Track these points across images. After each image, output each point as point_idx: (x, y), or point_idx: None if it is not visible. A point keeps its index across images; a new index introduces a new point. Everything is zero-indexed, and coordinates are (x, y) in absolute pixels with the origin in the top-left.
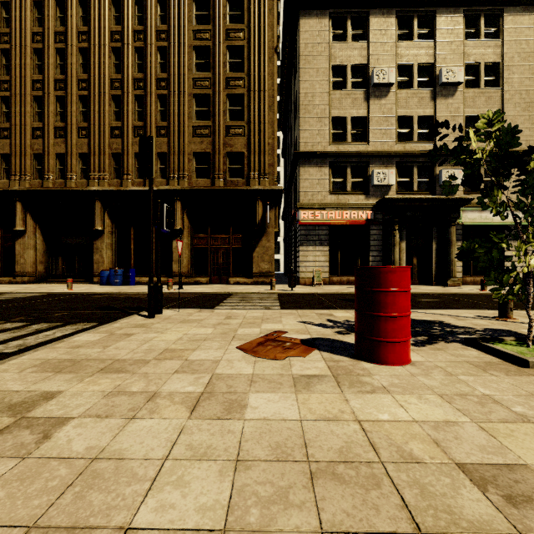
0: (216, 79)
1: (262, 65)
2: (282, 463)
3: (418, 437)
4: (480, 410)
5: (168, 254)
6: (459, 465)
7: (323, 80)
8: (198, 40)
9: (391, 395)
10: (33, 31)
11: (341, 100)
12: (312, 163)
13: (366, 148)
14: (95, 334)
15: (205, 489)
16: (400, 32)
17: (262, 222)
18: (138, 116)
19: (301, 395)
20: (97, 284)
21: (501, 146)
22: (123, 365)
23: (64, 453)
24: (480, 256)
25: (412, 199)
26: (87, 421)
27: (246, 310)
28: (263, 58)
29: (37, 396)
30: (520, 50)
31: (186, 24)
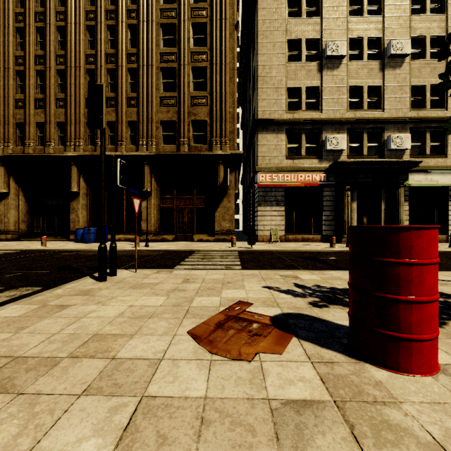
0: (181, 54)
1: (223, 40)
2: None
3: None
4: None
5: (138, 213)
6: None
7: (279, 53)
8: (164, 18)
9: None
10: (16, 11)
11: (296, 72)
12: (269, 129)
13: (319, 116)
14: (24, 305)
15: None
16: (351, 9)
17: (223, 184)
18: (110, 88)
19: None
20: (73, 241)
21: None
22: (16, 372)
23: None
24: None
25: (363, 162)
26: None
27: (206, 271)
28: (224, 34)
29: None
30: None
31: (154, 3)
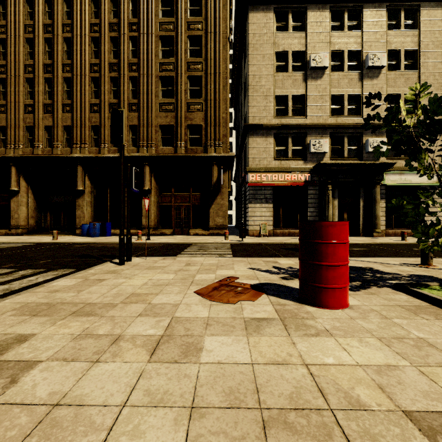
0: (178, 64)
1: (217, 52)
2: (235, 410)
3: (363, 382)
4: (417, 353)
5: (139, 210)
6: (406, 412)
7: (268, 64)
8: (163, 31)
9: (334, 339)
10: (26, 23)
11: (283, 81)
12: (259, 133)
13: (304, 121)
14: (72, 279)
15: (160, 440)
16: (333, 24)
17: (217, 183)
18: (113, 94)
19: (252, 338)
20: (79, 236)
21: (428, 114)
22: (93, 309)
23: (27, 399)
24: (408, 212)
25: (343, 164)
26: (53, 365)
27: (203, 258)
28: (218, 46)
29: (11, 339)
30: (434, 39)
31: (153, 17)
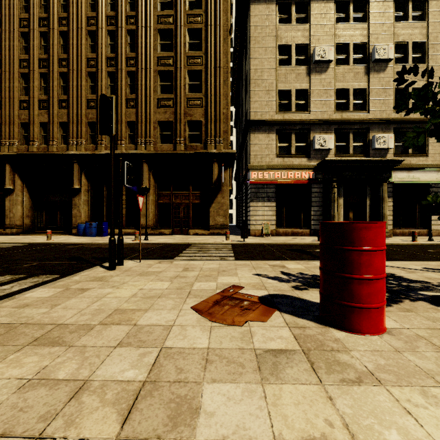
0: (178, 58)
1: (217, 45)
2: None
3: None
4: None
5: (137, 209)
6: None
7: (270, 58)
8: (162, 24)
9: (386, 389)
10: (21, 17)
11: (286, 75)
12: (261, 130)
13: (308, 117)
14: (50, 289)
15: None
16: (338, 16)
17: (217, 181)
18: (110, 90)
19: (269, 387)
20: (75, 235)
21: None
22: (62, 334)
23: None
24: None
25: (349, 161)
26: None
27: (203, 261)
28: (218, 39)
29: None
30: None
31: (152, 10)
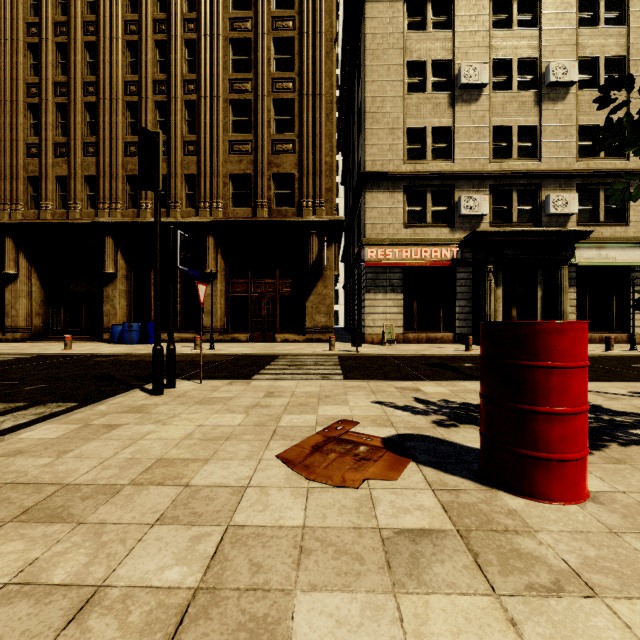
0: (259, 81)
1: (317, 62)
2: None
3: None
4: None
5: (198, 303)
6: None
7: (395, 80)
8: (235, 31)
9: (605, 604)
10: (27, 21)
11: (419, 106)
12: (381, 187)
13: (451, 168)
14: (60, 425)
15: None
16: (495, 19)
17: (317, 263)
18: (159, 128)
19: (407, 599)
20: (107, 343)
21: None
22: (70, 501)
23: None
24: None
25: (512, 233)
26: None
27: (296, 382)
28: (318, 53)
29: None
30: None
31: (220, 11)
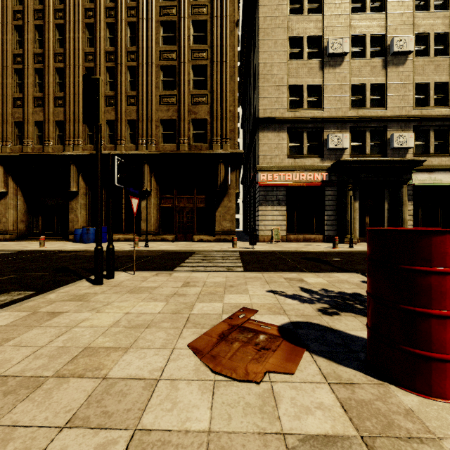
0: (181, 51)
1: (224, 38)
2: None
3: None
4: None
5: (138, 213)
6: None
7: (281, 51)
8: (164, 15)
9: None
10: (14, 9)
11: (298, 69)
12: (270, 128)
13: (321, 114)
14: (13, 312)
15: None
16: (353, 6)
17: (224, 183)
18: (109, 86)
19: None
20: (72, 241)
21: None
22: None
23: None
24: None
25: (366, 161)
26: None
27: (207, 273)
28: (224, 31)
29: None
30: None
31: (153, 1)
